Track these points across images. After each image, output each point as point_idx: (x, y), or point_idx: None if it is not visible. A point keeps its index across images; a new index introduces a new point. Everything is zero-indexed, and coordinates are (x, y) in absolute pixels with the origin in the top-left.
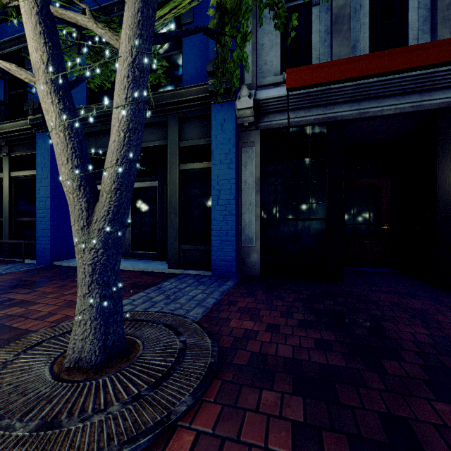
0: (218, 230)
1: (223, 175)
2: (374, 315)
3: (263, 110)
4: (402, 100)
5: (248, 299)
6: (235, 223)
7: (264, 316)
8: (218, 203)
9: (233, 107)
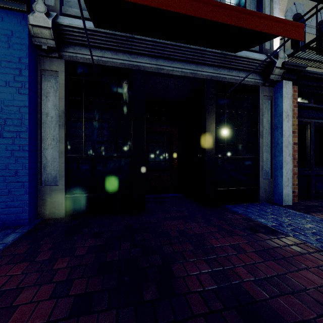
0: (3, 169)
1: (10, 101)
2: (166, 252)
3: (68, 39)
4: (185, 66)
5: (19, 266)
6: (27, 160)
7: (22, 305)
8: (3, 134)
9: (25, 20)
